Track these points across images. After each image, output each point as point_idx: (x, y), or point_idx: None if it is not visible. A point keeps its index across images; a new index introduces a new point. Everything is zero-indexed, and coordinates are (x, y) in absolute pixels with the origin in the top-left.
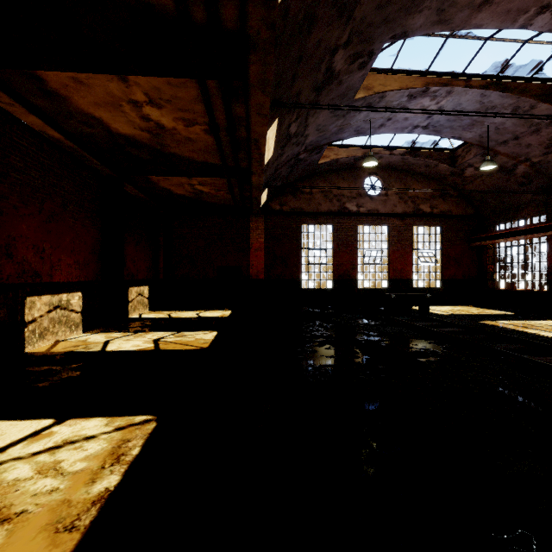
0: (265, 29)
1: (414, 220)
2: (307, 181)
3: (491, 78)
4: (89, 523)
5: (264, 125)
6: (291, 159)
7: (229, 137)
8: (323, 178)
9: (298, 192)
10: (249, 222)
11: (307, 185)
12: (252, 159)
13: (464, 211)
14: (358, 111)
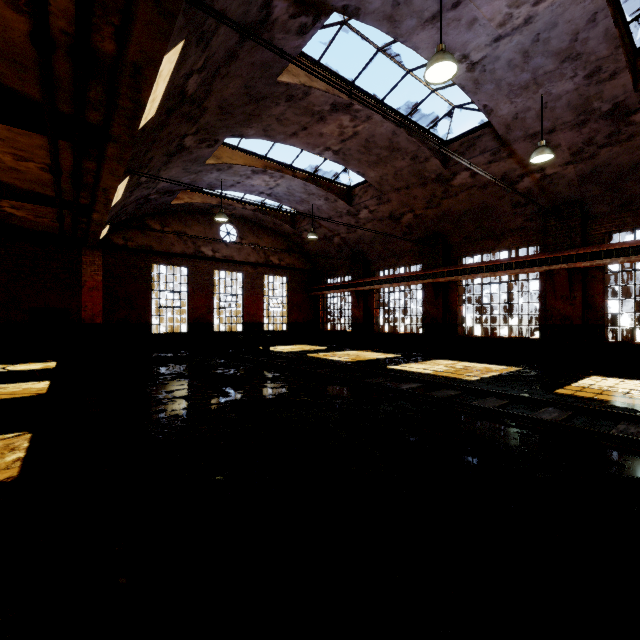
0: (126, 136)
1: (265, 269)
2: (158, 218)
3: (309, 174)
4: (20, 465)
5: (116, 181)
6: (141, 198)
7: (73, 181)
8: (177, 218)
9: (148, 229)
10: (81, 256)
11: (158, 223)
12: (97, 201)
13: (304, 266)
14: (210, 172)
